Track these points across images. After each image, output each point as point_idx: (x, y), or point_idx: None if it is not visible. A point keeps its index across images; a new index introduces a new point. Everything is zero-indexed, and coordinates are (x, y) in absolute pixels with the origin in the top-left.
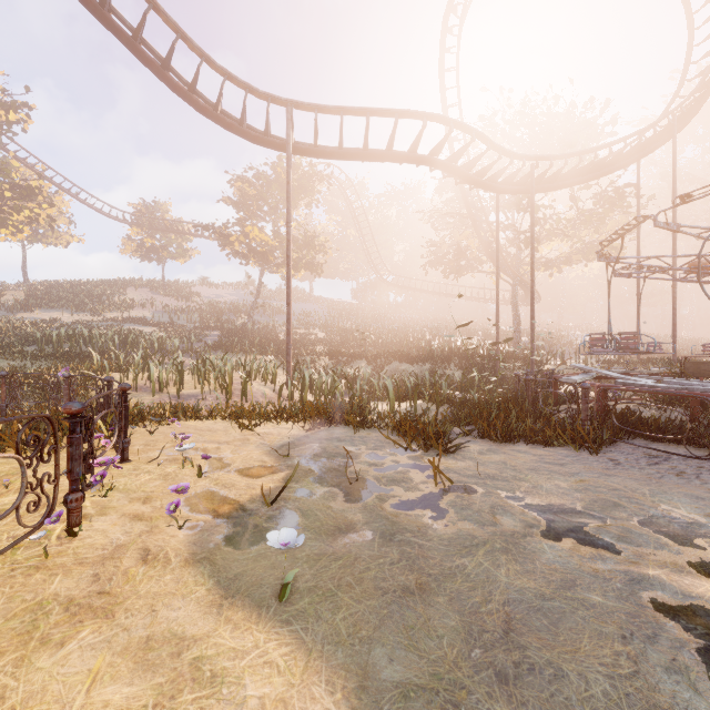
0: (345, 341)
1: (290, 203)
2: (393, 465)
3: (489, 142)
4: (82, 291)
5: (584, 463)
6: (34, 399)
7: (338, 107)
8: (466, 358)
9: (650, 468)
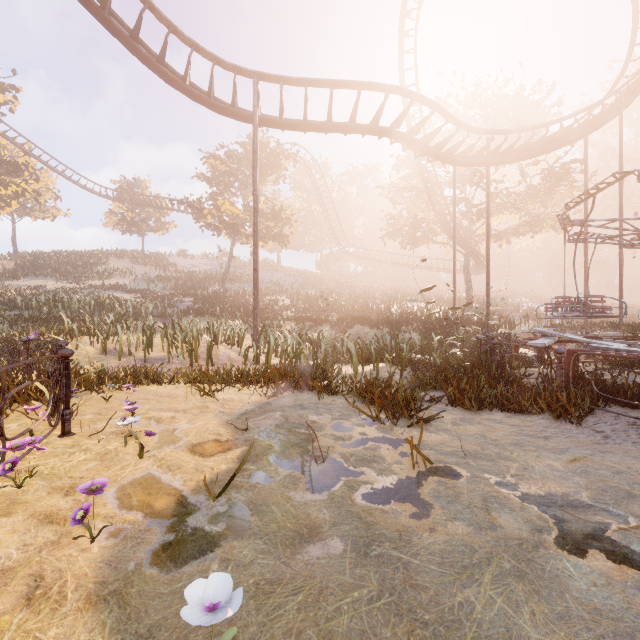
0: (310, 306)
1: (256, 172)
2: (361, 438)
3: (448, 115)
4: (68, 260)
5: (569, 435)
6: (2, 363)
7: (303, 78)
8: (424, 323)
9: None
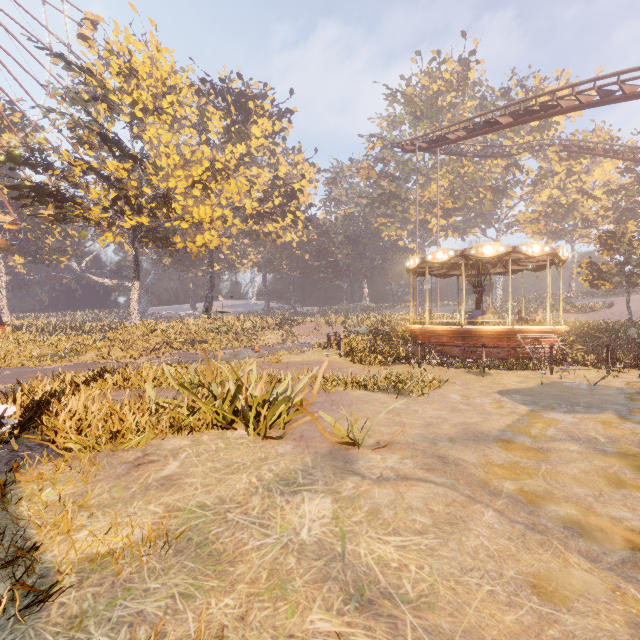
0: None
1: None
2: None
3: None
4: None
5: None
6: None
7: None
8: None
9: None
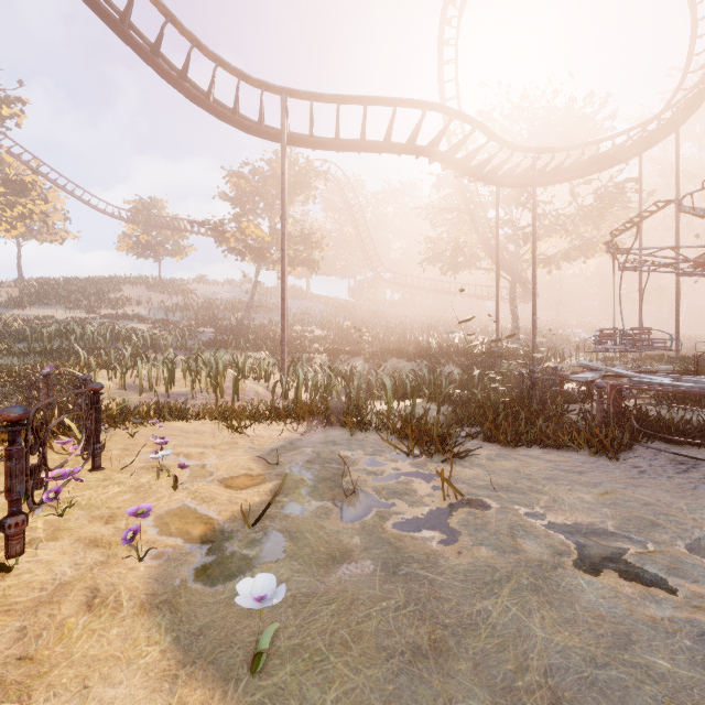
0: (342, 338)
1: (284, 195)
2: (394, 473)
3: (490, 133)
4: (78, 288)
5: (604, 470)
6: (16, 398)
7: (335, 95)
8: (465, 356)
9: (680, 477)
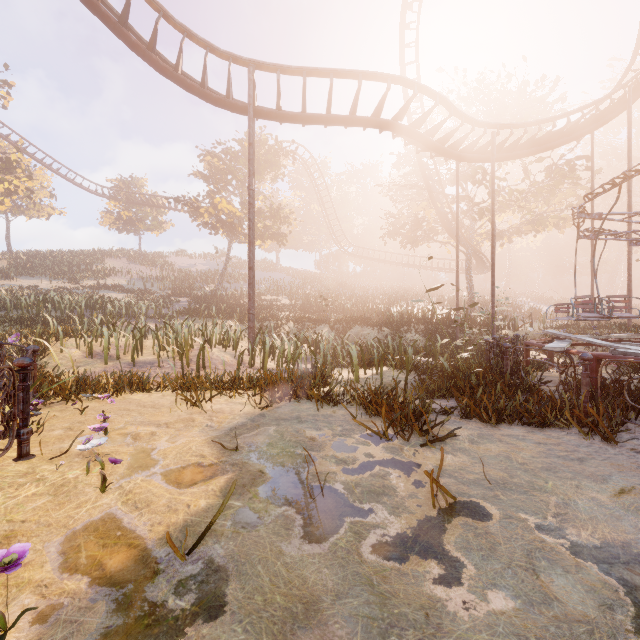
0: (309, 307)
1: (251, 165)
2: (367, 461)
3: (452, 108)
4: (63, 260)
5: (606, 457)
6: None
7: (301, 67)
8: (426, 323)
9: None
